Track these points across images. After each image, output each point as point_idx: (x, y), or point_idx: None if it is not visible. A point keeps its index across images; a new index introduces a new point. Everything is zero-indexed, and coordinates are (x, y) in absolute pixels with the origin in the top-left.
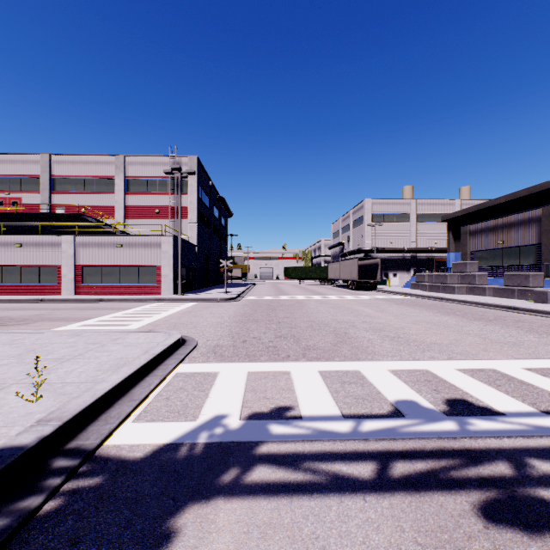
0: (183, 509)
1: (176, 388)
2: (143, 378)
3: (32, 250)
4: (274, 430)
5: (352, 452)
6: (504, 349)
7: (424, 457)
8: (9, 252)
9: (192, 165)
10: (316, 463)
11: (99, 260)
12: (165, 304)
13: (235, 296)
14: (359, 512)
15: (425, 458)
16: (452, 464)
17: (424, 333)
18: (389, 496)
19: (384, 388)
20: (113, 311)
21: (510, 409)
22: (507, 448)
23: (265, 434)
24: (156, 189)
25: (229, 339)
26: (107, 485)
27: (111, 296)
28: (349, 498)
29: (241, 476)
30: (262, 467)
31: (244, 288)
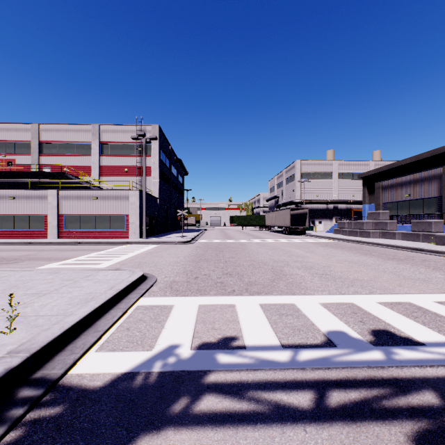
0: (135, 440)
1: (136, 319)
2: (108, 311)
3: (23, 202)
4: (221, 359)
5: (292, 381)
6: (416, 284)
7: (357, 386)
8: (5, 203)
9: (154, 132)
10: (259, 392)
11: (78, 210)
12: (132, 246)
13: (190, 239)
14: (301, 444)
15: (358, 387)
16: (383, 393)
17: (347, 270)
18: (328, 426)
19: (317, 320)
20: (89, 252)
21: (428, 339)
22: (431, 377)
23: (213, 363)
24: (125, 152)
25: (184, 275)
26: (67, 415)
27: (88, 240)
28: (290, 428)
29: (190, 405)
30: (210, 396)
31: (197, 233)
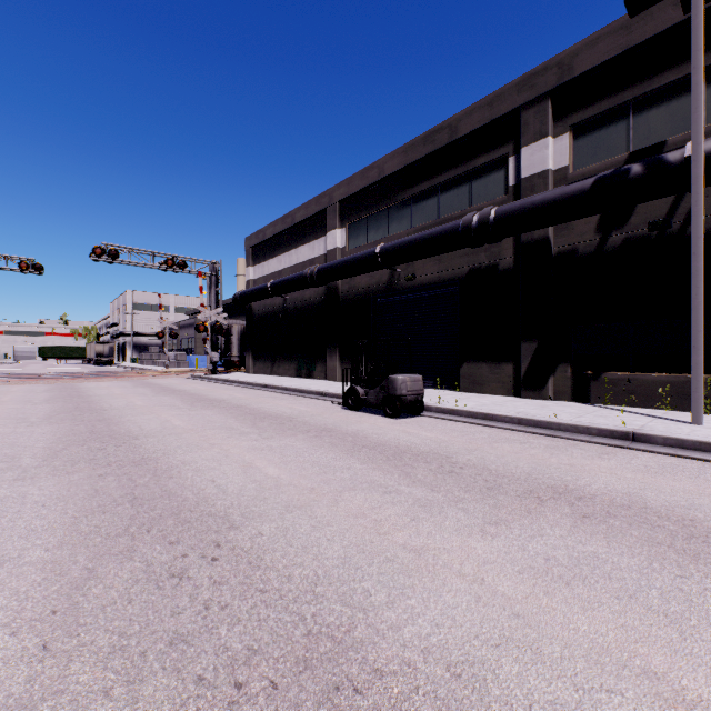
0: None
1: None
2: None
3: None
4: None
5: None
6: None
7: None
8: None
9: None
10: None
11: None
12: None
13: None
14: None
15: None
16: None
17: None
18: None
19: None
20: None
21: None
22: None
23: None
24: None
25: None
26: None
27: None
28: None
29: None
30: None
31: None
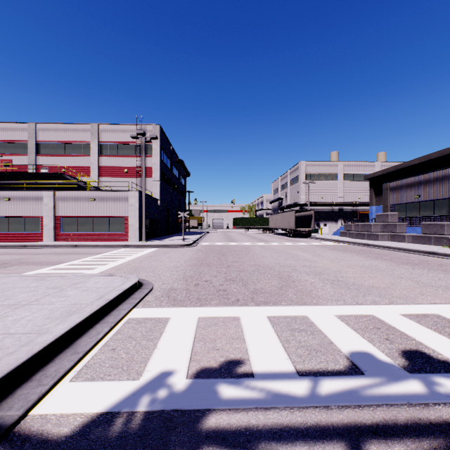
0: None
1: (125, 336)
2: (93, 325)
3: (18, 203)
4: (223, 392)
5: (314, 427)
6: (440, 293)
7: (401, 435)
8: None
9: (155, 132)
10: (274, 445)
11: (75, 212)
12: (130, 249)
13: (191, 242)
14: None
15: (402, 437)
16: (437, 447)
17: (360, 276)
18: None
19: (335, 337)
20: (84, 256)
21: None
22: None
23: (214, 399)
24: (125, 152)
25: (183, 282)
26: None
27: (85, 243)
28: None
29: None
30: None
31: (199, 235)
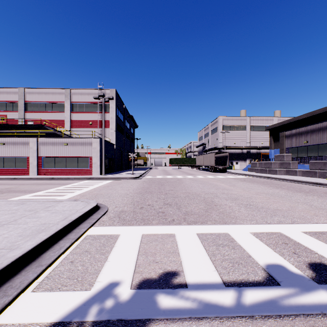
0: None
1: (82, 250)
2: (57, 241)
3: (10, 147)
4: (162, 302)
5: None
6: None
7: None
8: None
9: (112, 94)
10: None
11: (53, 153)
12: (93, 181)
13: (138, 175)
14: None
15: None
16: None
17: (266, 201)
18: None
19: (252, 251)
20: (58, 186)
21: None
22: None
23: (153, 308)
24: (90, 109)
25: (131, 206)
26: None
27: (60, 176)
28: None
29: None
30: None
31: (144, 171)
